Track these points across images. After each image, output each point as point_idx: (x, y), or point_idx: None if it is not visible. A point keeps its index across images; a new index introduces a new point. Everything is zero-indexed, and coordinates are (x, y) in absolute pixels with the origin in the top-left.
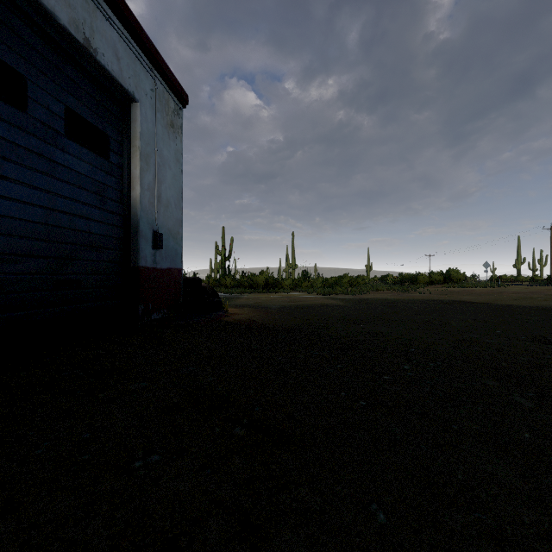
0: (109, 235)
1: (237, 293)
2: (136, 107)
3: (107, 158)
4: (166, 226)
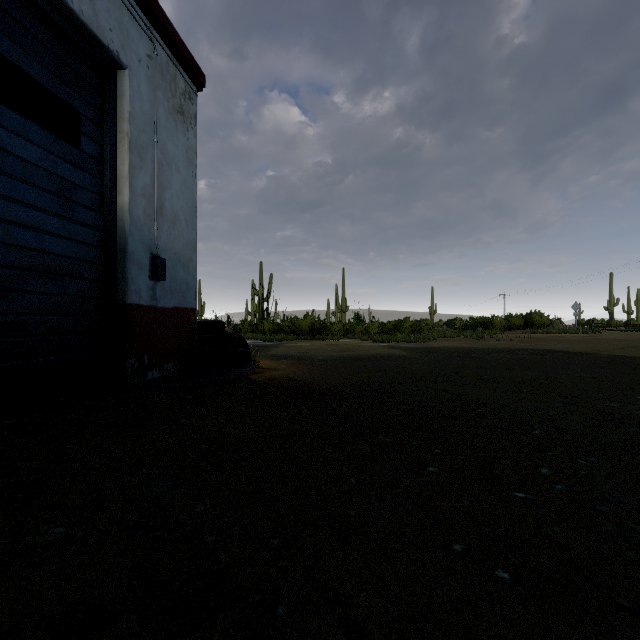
0: (79, 257)
1: (277, 340)
2: (124, 76)
3: (75, 144)
4: (173, 249)
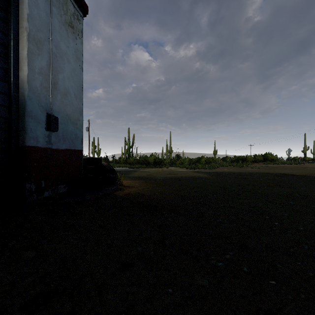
0: None
1: (136, 168)
2: None
3: None
4: (64, 112)
